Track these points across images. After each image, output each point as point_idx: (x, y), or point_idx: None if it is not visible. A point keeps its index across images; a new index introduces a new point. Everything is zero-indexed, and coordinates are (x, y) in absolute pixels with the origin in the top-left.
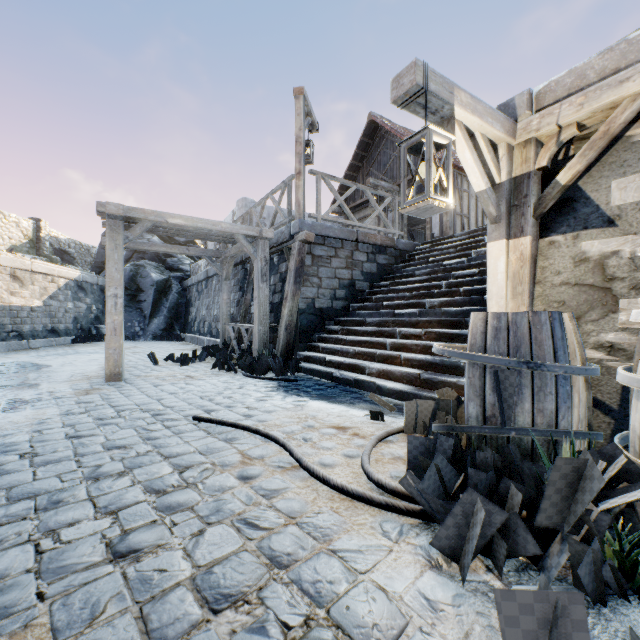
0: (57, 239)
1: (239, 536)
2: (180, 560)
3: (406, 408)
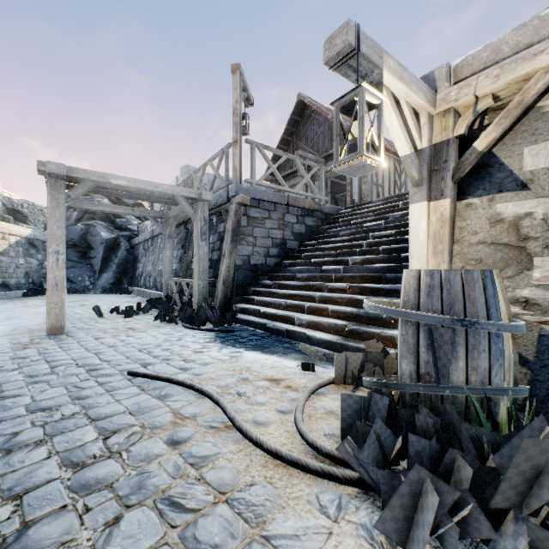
0: (10, 199)
1: (160, 523)
2: None
3: (336, 360)
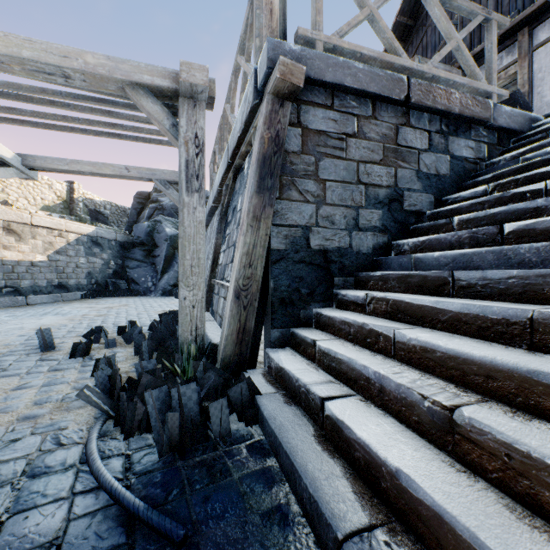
0: (92, 201)
1: None
2: None
3: None
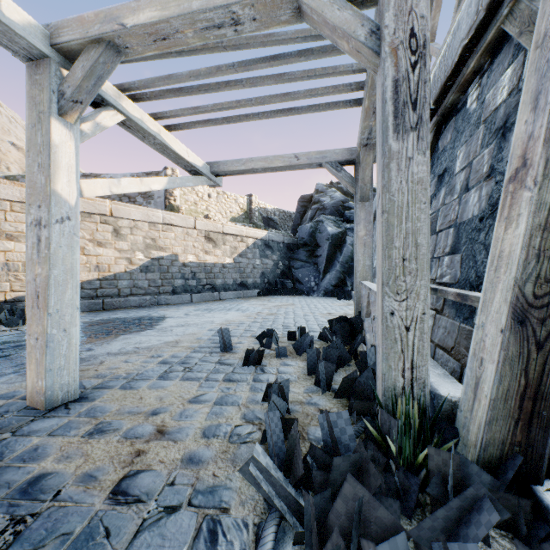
0: (265, 209)
1: None
2: None
3: None
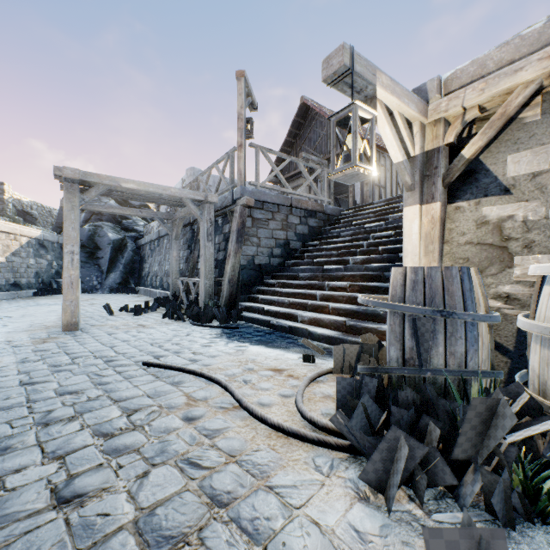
0: (20, 201)
1: (182, 476)
2: (124, 503)
3: (334, 352)
